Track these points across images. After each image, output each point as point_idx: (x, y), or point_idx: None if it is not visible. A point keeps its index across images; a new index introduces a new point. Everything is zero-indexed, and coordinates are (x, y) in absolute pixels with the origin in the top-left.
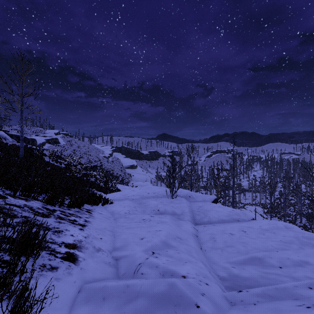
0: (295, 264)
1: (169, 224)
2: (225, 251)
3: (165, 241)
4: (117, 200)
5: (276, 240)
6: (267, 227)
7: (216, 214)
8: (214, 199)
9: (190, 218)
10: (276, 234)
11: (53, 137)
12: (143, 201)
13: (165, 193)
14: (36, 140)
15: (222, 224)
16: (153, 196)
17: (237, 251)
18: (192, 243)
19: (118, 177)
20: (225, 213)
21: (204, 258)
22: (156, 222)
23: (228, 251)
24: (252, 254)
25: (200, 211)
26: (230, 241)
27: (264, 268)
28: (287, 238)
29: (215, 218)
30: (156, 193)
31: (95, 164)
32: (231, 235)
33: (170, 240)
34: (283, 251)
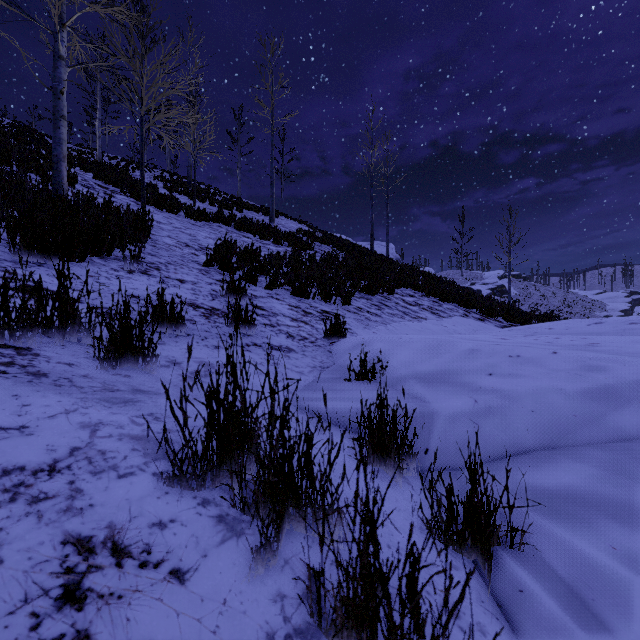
0: None
1: None
2: None
3: None
4: None
5: None
6: None
7: None
8: None
9: None
10: None
11: (497, 283)
12: None
13: None
14: (481, 292)
15: None
16: None
17: None
18: None
19: None
20: None
21: None
22: None
23: None
24: None
25: None
26: None
27: None
28: None
29: None
30: None
31: None
32: None
33: None
34: None
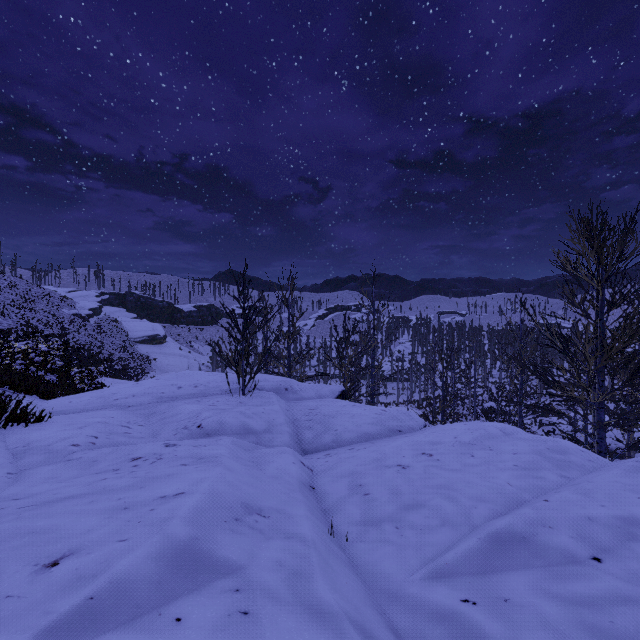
0: (620, 536)
1: (224, 463)
2: (407, 527)
3: (186, 549)
4: (77, 413)
5: (508, 466)
6: (471, 437)
7: (351, 421)
8: (339, 392)
9: (290, 437)
10: (497, 452)
11: None
12: (159, 409)
13: (226, 384)
14: None
15: (369, 445)
16: (193, 394)
17: (439, 519)
18: (302, 521)
19: (115, 364)
20: (370, 417)
21: (355, 583)
22: (180, 461)
23: (416, 527)
24: (498, 527)
25: (314, 418)
26: (407, 487)
27: (560, 575)
28: (524, 458)
29: (350, 432)
30: (201, 386)
31: (47, 332)
32: (404, 470)
33: (214, 533)
34: (558, 496)
